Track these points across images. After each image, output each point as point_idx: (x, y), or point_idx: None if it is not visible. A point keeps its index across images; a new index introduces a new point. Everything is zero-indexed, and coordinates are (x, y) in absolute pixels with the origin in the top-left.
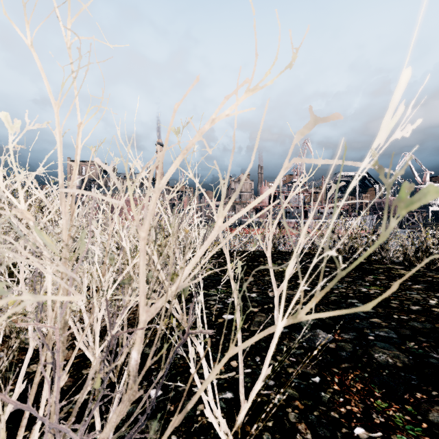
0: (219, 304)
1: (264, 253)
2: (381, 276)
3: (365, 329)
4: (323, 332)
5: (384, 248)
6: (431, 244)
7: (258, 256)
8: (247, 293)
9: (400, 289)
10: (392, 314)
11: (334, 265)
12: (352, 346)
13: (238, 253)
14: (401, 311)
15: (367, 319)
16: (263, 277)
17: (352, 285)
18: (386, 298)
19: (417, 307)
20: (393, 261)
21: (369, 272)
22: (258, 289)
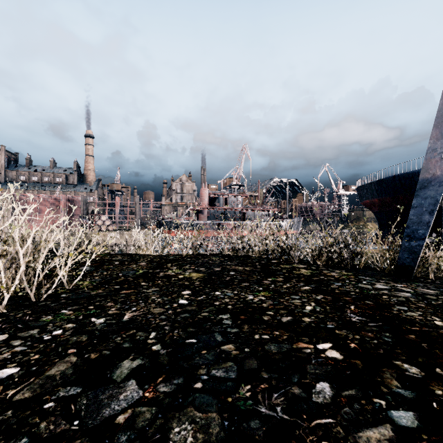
0: (23, 346)
1: (178, 257)
2: (281, 277)
3: (202, 368)
4: (135, 385)
5: (292, 248)
6: (329, 243)
7: (168, 261)
8: (93, 319)
9: (287, 294)
10: (255, 333)
11: (243, 267)
12: (153, 413)
13: (148, 258)
14: (269, 326)
15: (218, 348)
16: (147, 289)
17: (243, 292)
18: (265, 307)
19: (289, 318)
20: (302, 260)
21: (271, 274)
22: (117, 310)
